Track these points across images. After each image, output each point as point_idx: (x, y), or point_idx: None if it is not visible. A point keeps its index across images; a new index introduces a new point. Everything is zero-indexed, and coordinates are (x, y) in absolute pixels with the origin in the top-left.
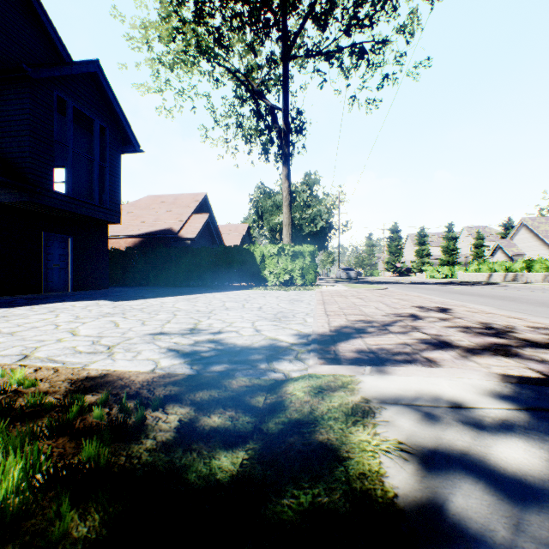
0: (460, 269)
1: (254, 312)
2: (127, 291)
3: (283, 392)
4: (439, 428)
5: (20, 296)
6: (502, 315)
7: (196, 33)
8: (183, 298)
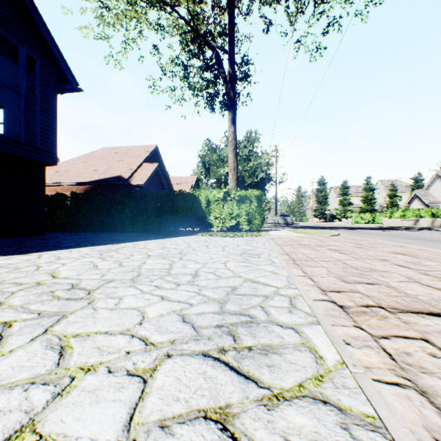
0: (380, 216)
1: (178, 293)
2: (58, 237)
3: None
4: None
5: None
6: None
7: None
8: (102, 248)
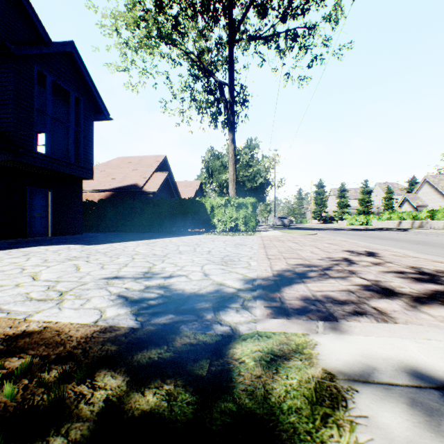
0: (374, 218)
1: (203, 256)
2: (98, 236)
3: (230, 356)
4: (441, 432)
5: (5, 240)
6: (425, 259)
7: (157, 20)
8: (143, 242)
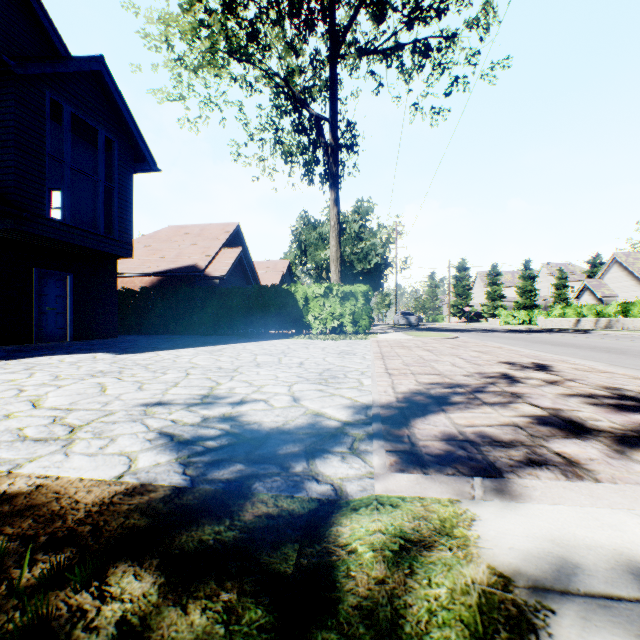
0: (539, 314)
1: (292, 370)
2: (139, 340)
3: (332, 540)
4: None
5: (3, 347)
6: (624, 374)
7: (225, 26)
8: (205, 349)
